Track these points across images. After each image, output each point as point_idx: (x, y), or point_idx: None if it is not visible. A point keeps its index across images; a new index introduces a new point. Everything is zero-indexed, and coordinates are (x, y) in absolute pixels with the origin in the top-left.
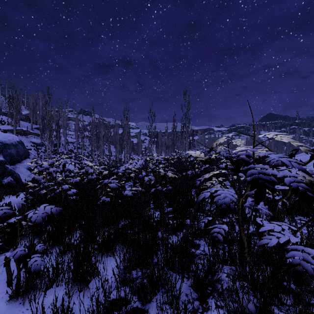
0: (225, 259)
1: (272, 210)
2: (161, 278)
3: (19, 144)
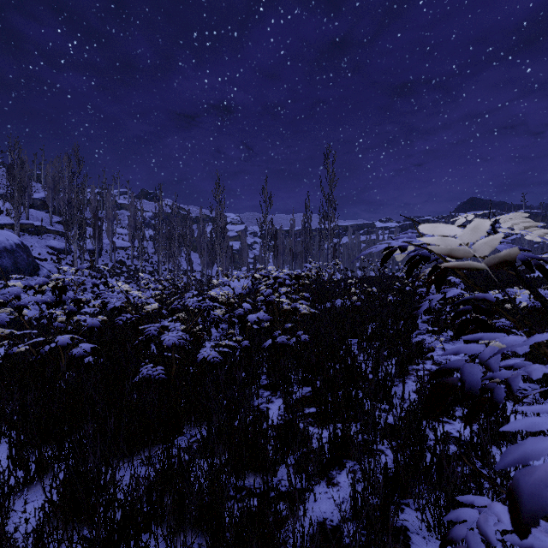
0: None
1: None
2: None
3: (19, 249)
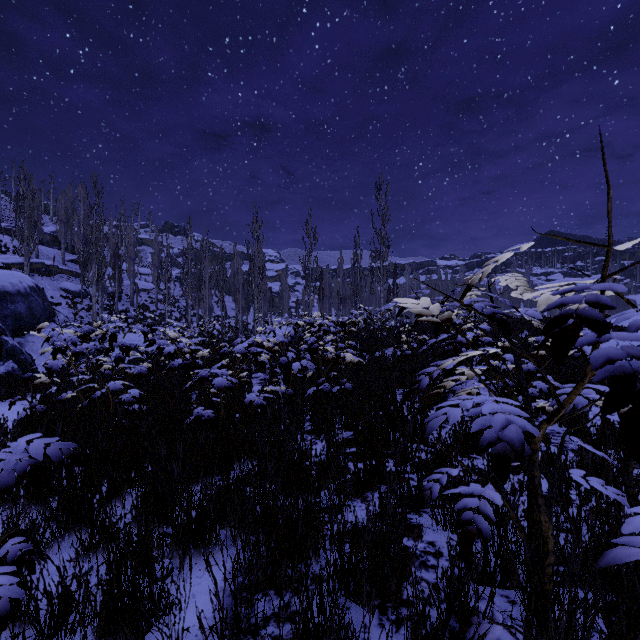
0: (490, 572)
1: (585, 440)
2: (327, 639)
3: (33, 293)
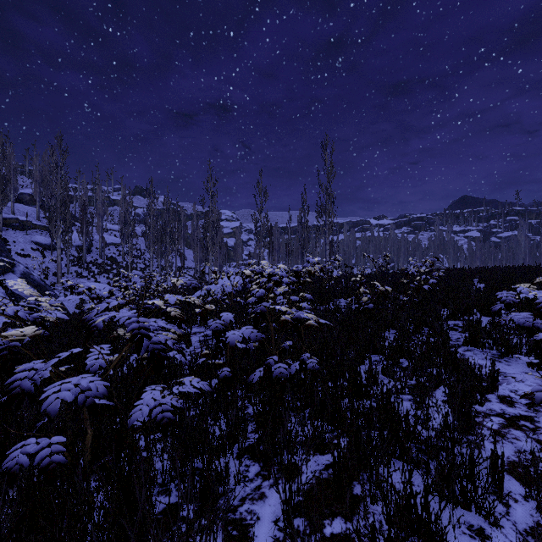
0: None
1: None
2: None
3: None
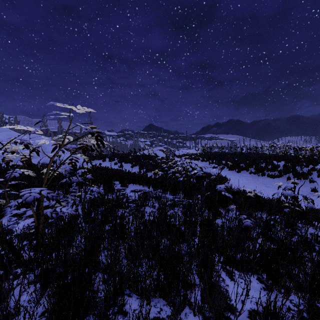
0: None
1: None
2: None
3: None
